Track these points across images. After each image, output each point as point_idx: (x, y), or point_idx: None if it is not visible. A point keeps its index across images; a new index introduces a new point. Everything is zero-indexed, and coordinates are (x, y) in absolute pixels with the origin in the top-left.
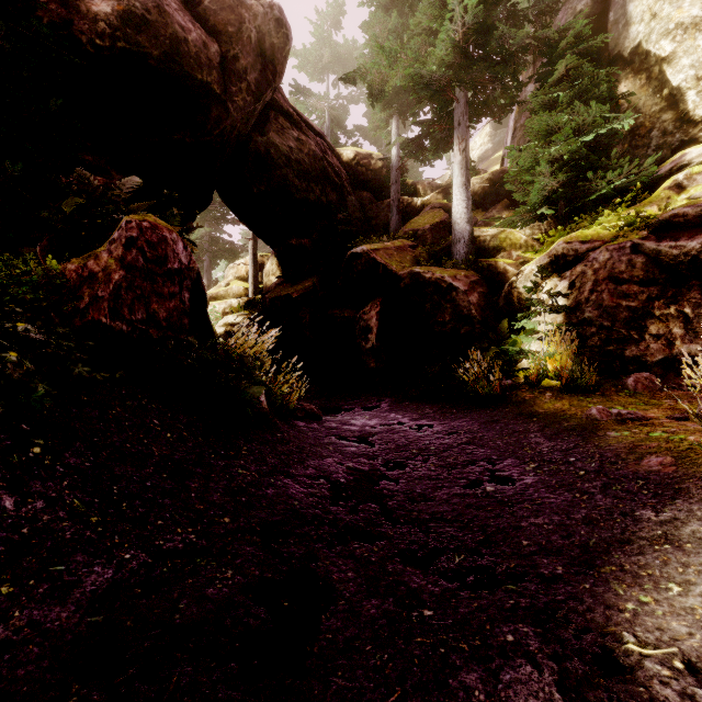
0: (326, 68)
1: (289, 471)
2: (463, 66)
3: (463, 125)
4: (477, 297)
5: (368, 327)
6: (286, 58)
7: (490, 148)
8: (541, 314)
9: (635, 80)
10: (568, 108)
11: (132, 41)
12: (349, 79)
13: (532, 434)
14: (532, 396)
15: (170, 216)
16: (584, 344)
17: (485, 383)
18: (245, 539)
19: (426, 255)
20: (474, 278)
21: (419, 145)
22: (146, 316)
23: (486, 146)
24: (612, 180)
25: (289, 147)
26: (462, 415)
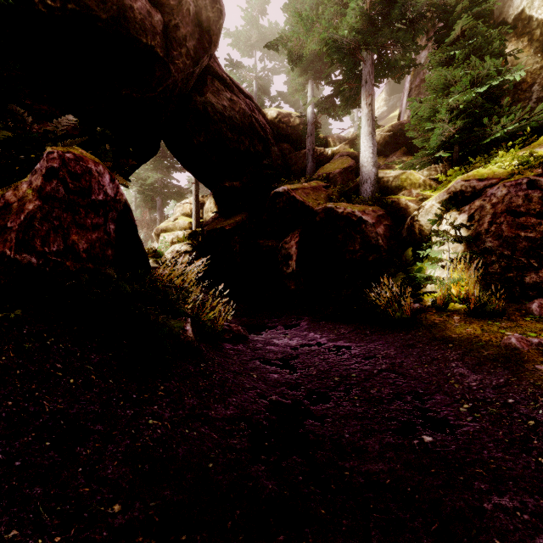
0: (254, 46)
1: (207, 413)
2: (369, 32)
3: (369, 83)
4: (383, 229)
5: (288, 254)
6: (220, 30)
7: (385, 110)
8: (444, 243)
9: (518, 43)
10: (465, 62)
11: (81, 4)
12: (272, 46)
13: (453, 363)
14: (441, 320)
15: (102, 152)
16: (488, 272)
17: (397, 307)
18: (135, 542)
19: (337, 193)
20: (380, 212)
21: (331, 102)
22: (63, 247)
23: (382, 109)
24: (502, 126)
25: (223, 106)
26: (376, 337)
